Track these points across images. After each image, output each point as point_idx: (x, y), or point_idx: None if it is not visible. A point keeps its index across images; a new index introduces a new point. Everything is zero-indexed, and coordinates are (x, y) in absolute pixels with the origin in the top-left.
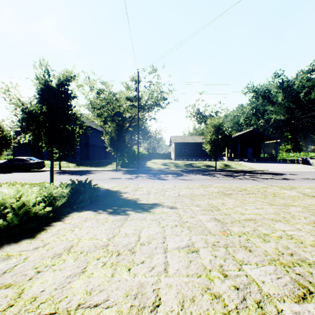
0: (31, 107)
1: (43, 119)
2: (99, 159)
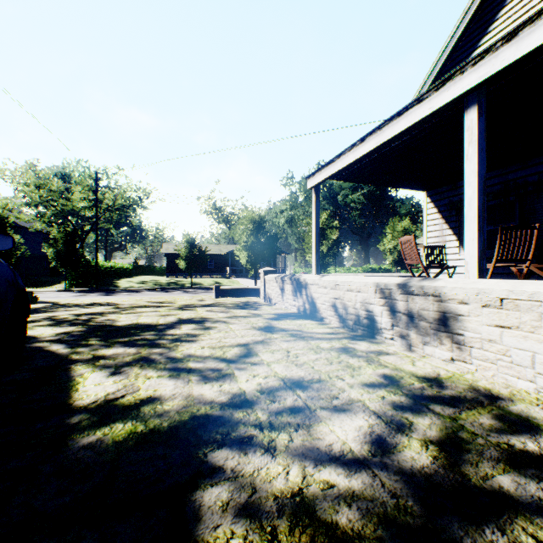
0: None
1: None
2: (40, 277)
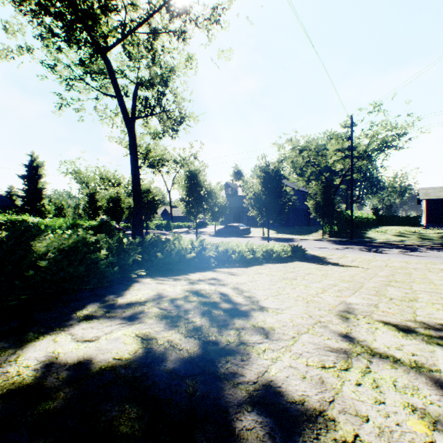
0: (258, 192)
1: (264, 199)
2: (300, 226)
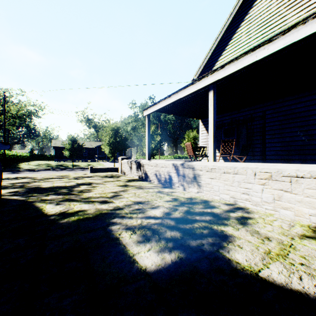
0: None
1: None
2: None
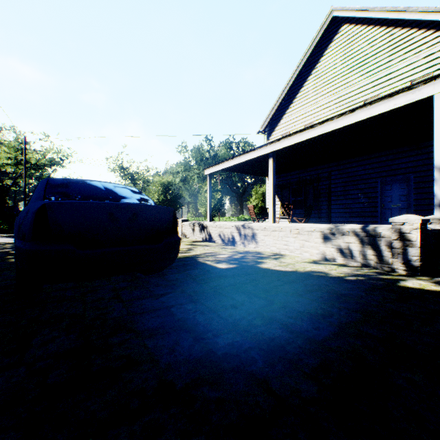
0: None
1: None
2: None
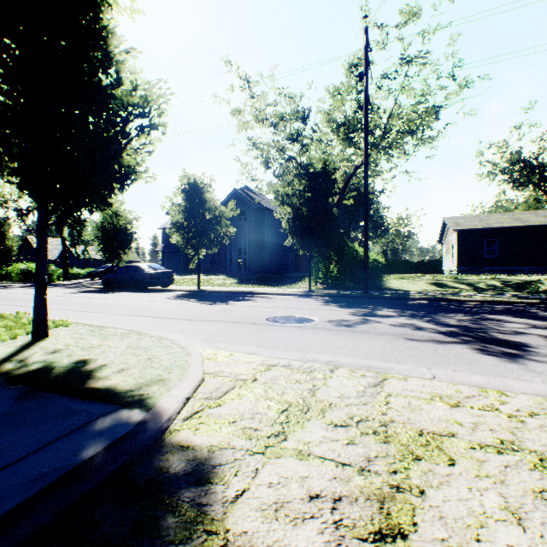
0: None
1: None
2: (284, 273)
